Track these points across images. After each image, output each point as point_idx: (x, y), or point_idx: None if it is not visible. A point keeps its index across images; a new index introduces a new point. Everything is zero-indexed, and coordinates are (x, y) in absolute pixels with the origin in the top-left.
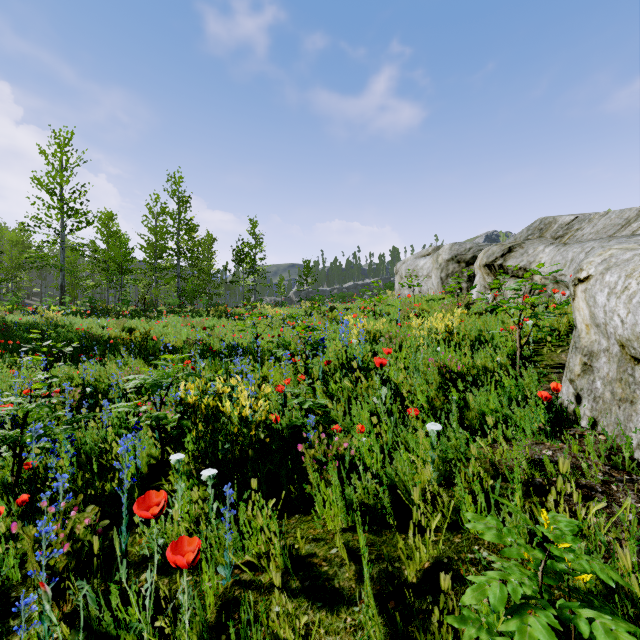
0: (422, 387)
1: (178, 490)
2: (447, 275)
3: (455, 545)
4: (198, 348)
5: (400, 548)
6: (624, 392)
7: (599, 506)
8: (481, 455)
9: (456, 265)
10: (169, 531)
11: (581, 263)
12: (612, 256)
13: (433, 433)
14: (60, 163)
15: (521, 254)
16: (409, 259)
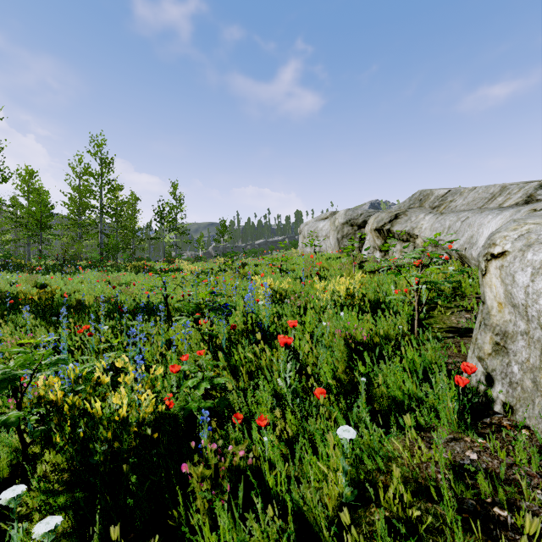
0: (328, 361)
1: (13, 538)
2: (342, 236)
3: None
4: (108, 306)
5: None
6: None
7: None
8: (397, 455)
9: (350, 228)
10: None
11: (493, 237)
12: (531, 231)
13: (346, 440)
14: None
15: (405, 221)
16: (311, 221)
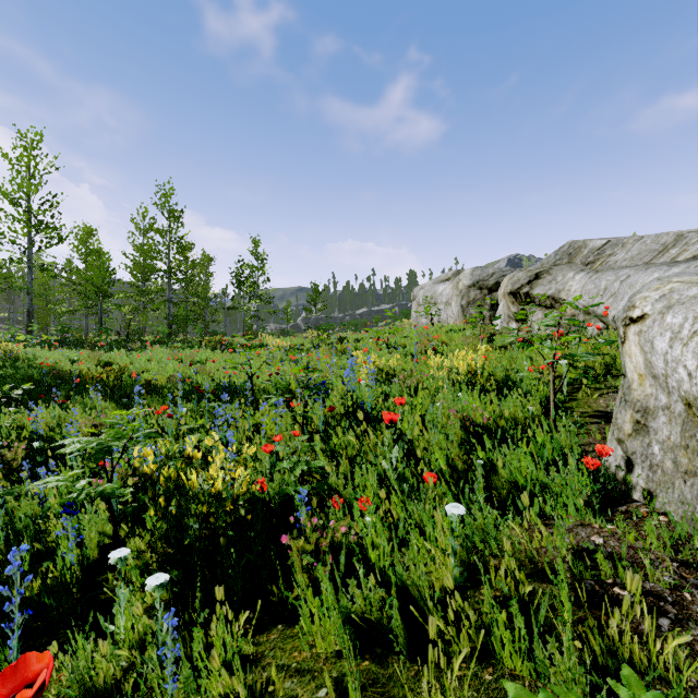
0: (441, 445)
1: (120, 598)
2: (468, 303)
3: (485, 687)
4: (183, 387)
5: (411, 690)
6: (691, 463)
7: (680, 639)
8: (514, 540)
9: (478, 292)
10: (99, 664)
11: (633, 298)
12: (673, 291)
13: (455, 517)
14: (27, 169)
15: (549, 281)
16: (427, 284)
